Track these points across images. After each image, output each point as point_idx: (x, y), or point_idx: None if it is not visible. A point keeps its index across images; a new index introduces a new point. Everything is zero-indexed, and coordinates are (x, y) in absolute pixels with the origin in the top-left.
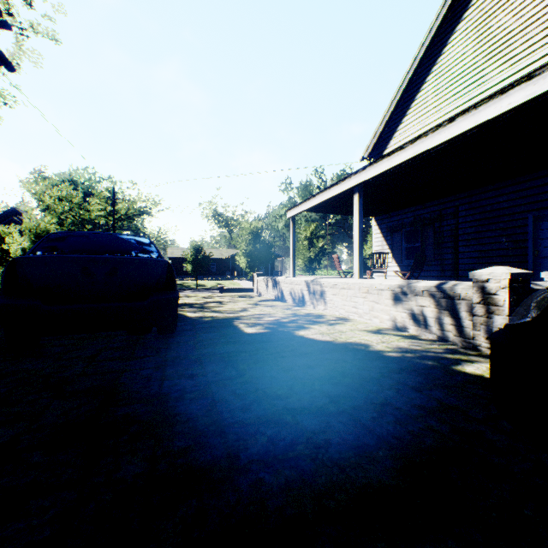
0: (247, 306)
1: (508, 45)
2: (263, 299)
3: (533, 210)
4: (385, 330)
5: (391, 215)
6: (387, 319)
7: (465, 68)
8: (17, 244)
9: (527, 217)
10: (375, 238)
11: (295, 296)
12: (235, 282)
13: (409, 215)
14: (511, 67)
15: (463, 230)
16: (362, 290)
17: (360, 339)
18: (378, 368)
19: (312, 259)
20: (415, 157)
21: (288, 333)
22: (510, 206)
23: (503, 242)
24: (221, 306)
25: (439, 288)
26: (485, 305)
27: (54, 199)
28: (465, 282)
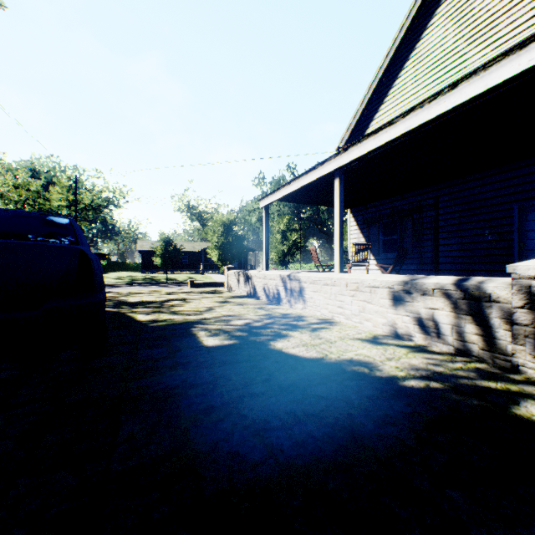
0: (213, 304)
1: (491, 28)
2: (233, 295)
3: (519, 200)
4: (383, 337)
5: (368, 206)
6: (383, 323)
7: (446, 53)
8: None
9: (513, 207)
10: (351, 230)
11: (269, 292)
12: (207, 276)
13: (387, 206)
14: (495, 50)
15: (444, 222)
16: (350, 287)
17: (357, 354)
18: (405, 419)
19: (286, 252)
20: (407, 133)
21: (261, 346)
22: (494, 196)
23: (486, 234)
24: (183, 305)
25: (459, 285)
26: (532, 310)
27: (7, 187)
28: (496, 279)
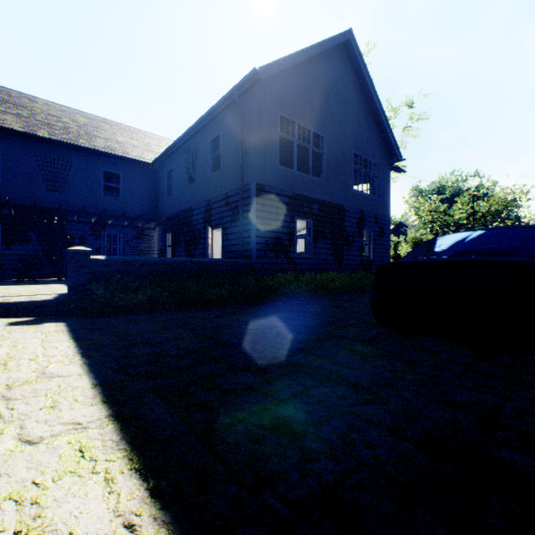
0: None
1: None
2: None
3: None
4: None
5: None
6: None
7: None
8: (403, 250)
9: None
10: None
11: None
12: None
13: None
14: None
15: None
16: None
17: None
18: None
19: None
20: None
21: None
22: None
23: None
24: None
25: None
26: None
27: (424, 213)
28: None
